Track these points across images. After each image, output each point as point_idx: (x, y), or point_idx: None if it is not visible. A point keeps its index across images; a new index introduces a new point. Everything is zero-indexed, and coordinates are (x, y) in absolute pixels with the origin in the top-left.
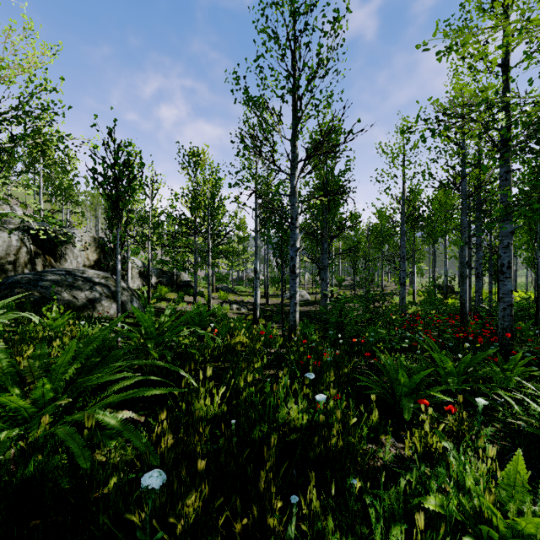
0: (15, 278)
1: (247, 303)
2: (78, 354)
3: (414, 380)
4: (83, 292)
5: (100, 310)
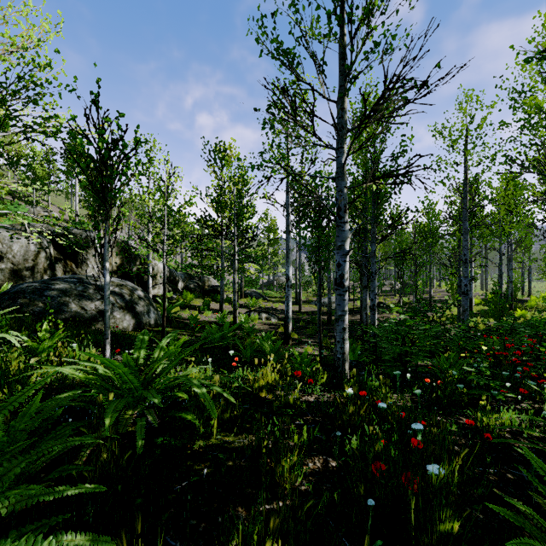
0: (21, 286)
1: (278, 310)
2: None
3: None
4: (94, 302)
5: (112, 322)
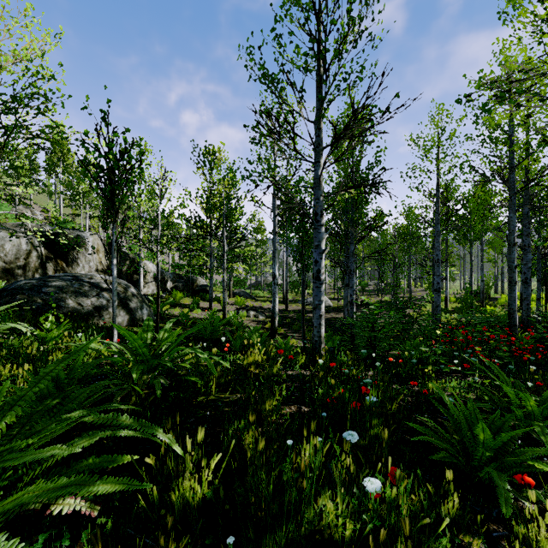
0: (18, 283)
1: (265, 309)
2: (14, 401)
3: (501, 439)
4: (90, 299)
5: (107, 318)
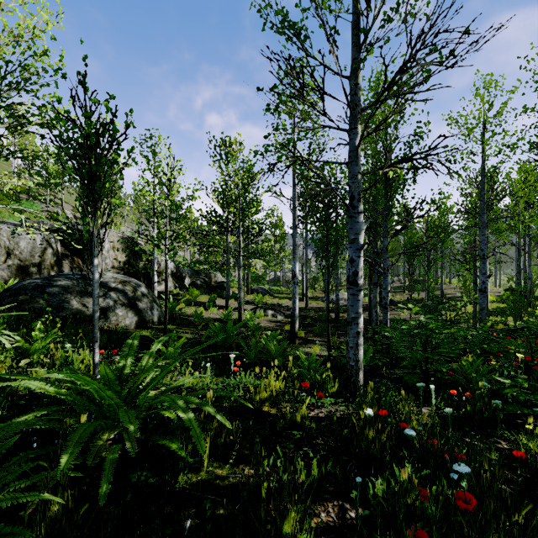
0: (23, 283)
1: (284, 307)
2: None
3: None
4: None
5: (114, 320)
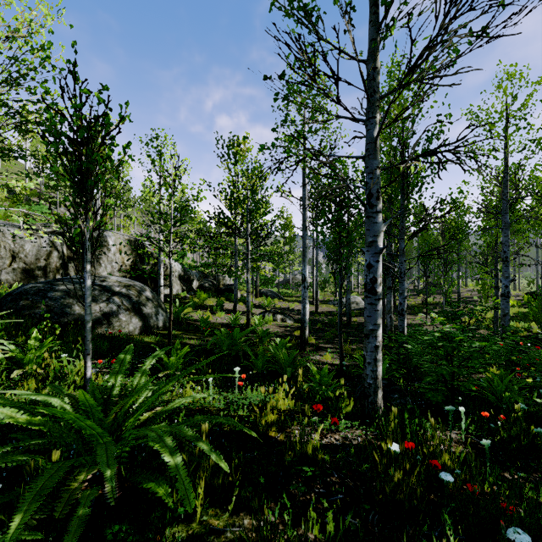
0: (25, 287)
1: (294, 311)
2: None
3: None
4: (98, 304)
5: (117, 325)
